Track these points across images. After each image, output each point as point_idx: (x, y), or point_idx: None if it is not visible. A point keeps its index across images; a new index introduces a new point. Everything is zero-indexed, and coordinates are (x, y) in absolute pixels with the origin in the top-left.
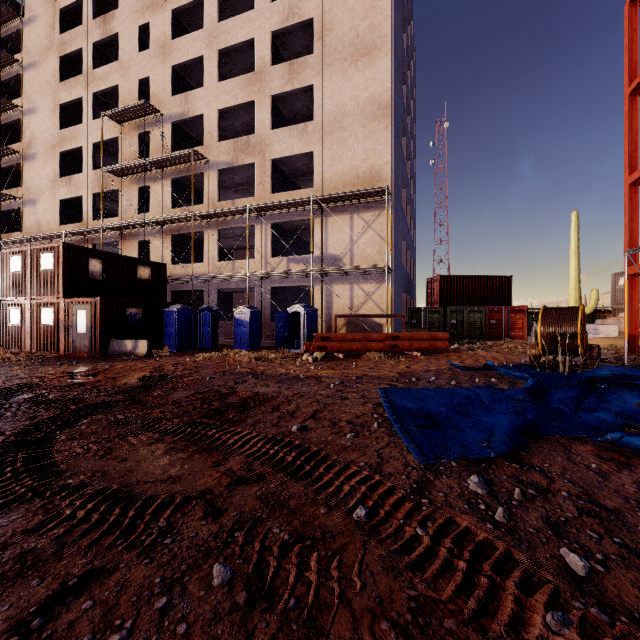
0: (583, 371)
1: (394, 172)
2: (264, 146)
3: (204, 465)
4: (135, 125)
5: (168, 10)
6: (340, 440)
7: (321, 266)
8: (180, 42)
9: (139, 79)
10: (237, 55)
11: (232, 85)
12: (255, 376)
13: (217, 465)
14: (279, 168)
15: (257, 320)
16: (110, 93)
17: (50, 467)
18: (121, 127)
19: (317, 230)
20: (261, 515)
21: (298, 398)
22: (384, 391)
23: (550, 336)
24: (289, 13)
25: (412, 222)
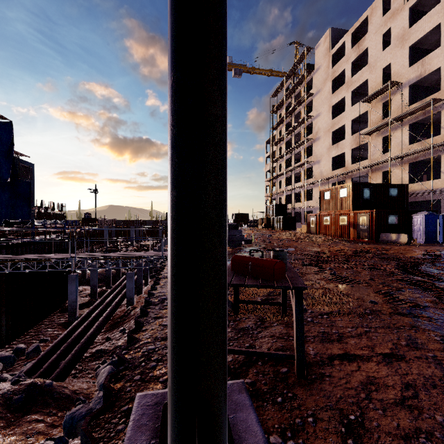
0: None
1: None
2: None
3: None
4: (379, 99)
5: (406, 10)
6: None
7: None
8: (416, 26)
9: (382, 68)
10: None
11: None
12: None
13: None
14: None
15: None
16: (360, 86)
17: (434, 276)
18: (369, 104)
19: None
20: None
21: None
22: None
23: None
24: None
25: None
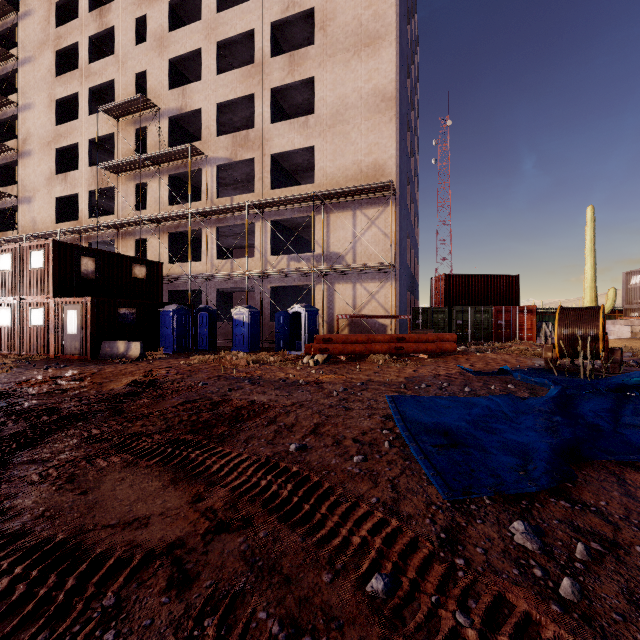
0: (605, 376)
1: (399, 166)
2: (264, 141)
3: (180, 500)
4: (132, 120)
5: (165, 2)
6: (346, 465)
7: (323, 264)
8: (177, 34)
9: (136, 73)
10: (236, 48)
11: (231, 78)
12: (252, 381)
13: (196, 500)
14: (279, 164)
15: (256, 321)
16: (107, 88)
17: None
18: (117, 122)
19: (318, 227)
20: (243, 586)
21: (297, 408)
22: (392, 400)
23: (568, 338)
24: (289, 3)
25: (416, 220)
